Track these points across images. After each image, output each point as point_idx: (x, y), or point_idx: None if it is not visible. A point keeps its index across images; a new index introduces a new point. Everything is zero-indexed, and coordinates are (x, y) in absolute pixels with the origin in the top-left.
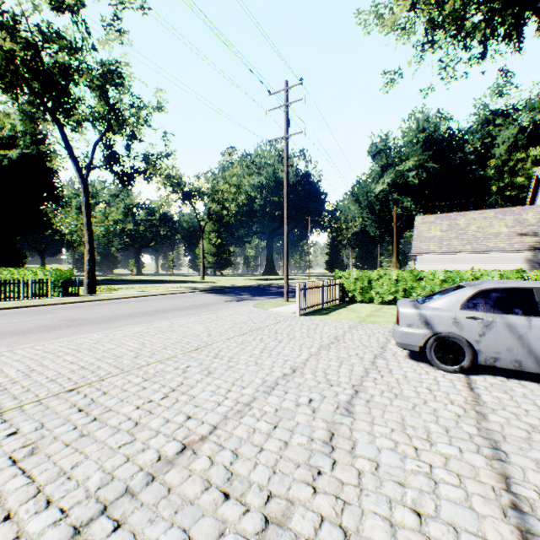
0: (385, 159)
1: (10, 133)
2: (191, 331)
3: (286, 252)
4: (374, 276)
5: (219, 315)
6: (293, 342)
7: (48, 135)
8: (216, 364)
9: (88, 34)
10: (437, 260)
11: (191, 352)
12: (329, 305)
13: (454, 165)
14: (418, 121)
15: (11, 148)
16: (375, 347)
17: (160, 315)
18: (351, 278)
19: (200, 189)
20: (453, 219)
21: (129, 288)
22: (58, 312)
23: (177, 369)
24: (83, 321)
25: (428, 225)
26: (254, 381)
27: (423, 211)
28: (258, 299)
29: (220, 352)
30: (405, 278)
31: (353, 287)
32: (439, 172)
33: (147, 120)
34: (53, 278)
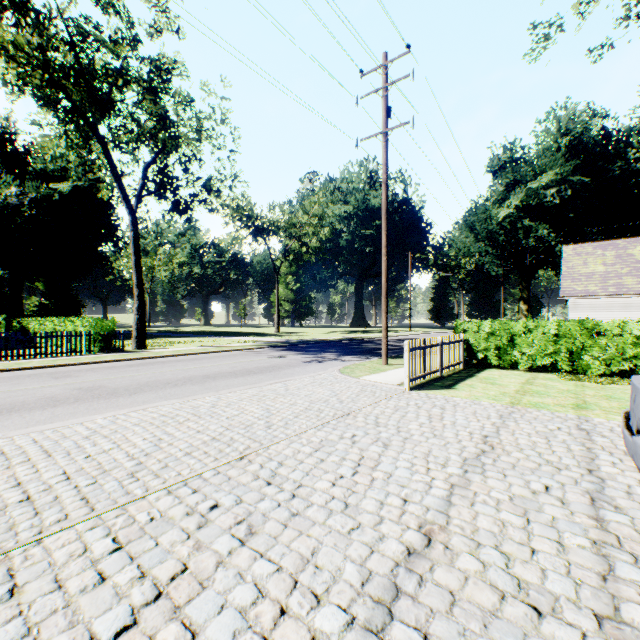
0: (511, 174)
1: (62, 164)
2: (242, 415)
3: (385, 295)
4: (518, 329)
5: (290, 385)
6: (409, 447)
7: (94, 159)
8: (267, 502)
9: (131, 23)
10: (600, 306)
11: (229, 464)
12: (449, 372)
13: (611, 178)
14: (559, 120)
15: (63, 181)
16: (576, 469)
17: (208, 383)
18: (481, 331)
19: (274, 222)
20: (622, 248)
21: (187, 343)
22: (83, 375)
23: (190, 516)
24: (102, 390)
25: (583, 257)
26: (341, 575)
27: (566, 241)
28: (345, 359)
29: (280, 467)
30: (571, 333)
31: (484, 345)
32: (588, 188)
33: (208, 136)
34: (93, 330)
